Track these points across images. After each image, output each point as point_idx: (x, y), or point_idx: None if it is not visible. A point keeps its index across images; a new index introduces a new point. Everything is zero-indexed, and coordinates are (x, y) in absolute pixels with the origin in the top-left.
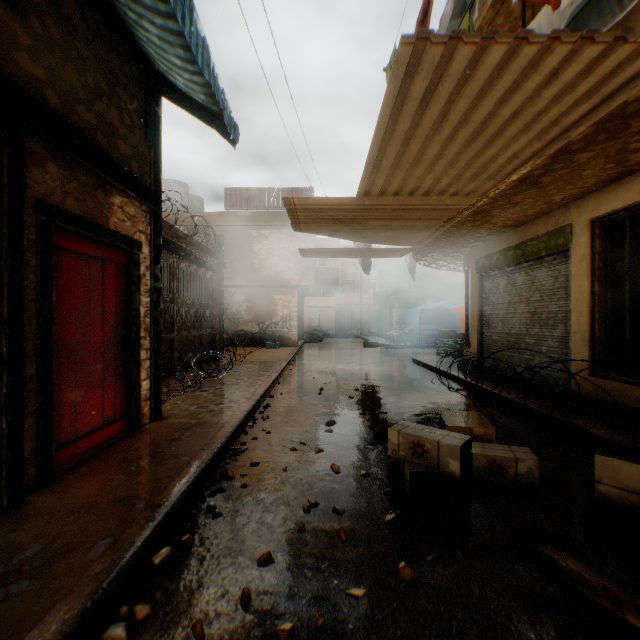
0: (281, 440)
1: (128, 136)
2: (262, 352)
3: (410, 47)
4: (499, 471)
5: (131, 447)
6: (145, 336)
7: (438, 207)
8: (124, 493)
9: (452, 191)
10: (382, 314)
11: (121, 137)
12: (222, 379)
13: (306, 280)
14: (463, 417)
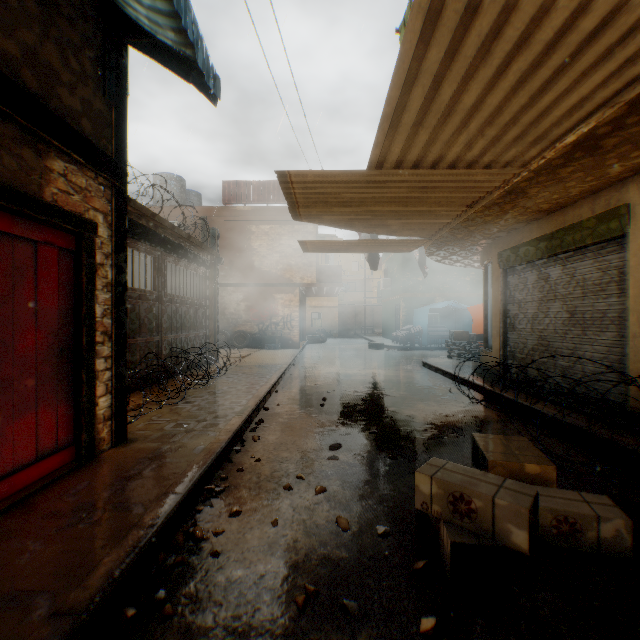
0: (273, 472)
1: (76, 85)
2: (261, 354)
3: None
4: (571, 532)
5: (72, 489)
6: (103, 341)
7: (464, 185)
8: (28, 581)
9: (485, 162)
10: (387, 314)
11: (64, 84)
12: (212, 387)
13: (308, 278)
14: (506, 446)
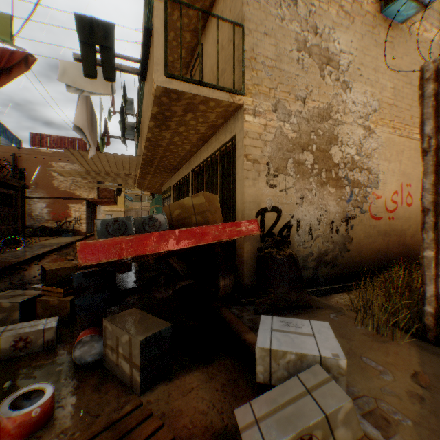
0: None
1: None
2: (58, 239)
3: (68, 150)
4: None
5: None
6: None
7: (123, 175)
8: None
9: (123, 172)
10: None
11: None
12: (21, 250)
13: (92, 195)
14: None
